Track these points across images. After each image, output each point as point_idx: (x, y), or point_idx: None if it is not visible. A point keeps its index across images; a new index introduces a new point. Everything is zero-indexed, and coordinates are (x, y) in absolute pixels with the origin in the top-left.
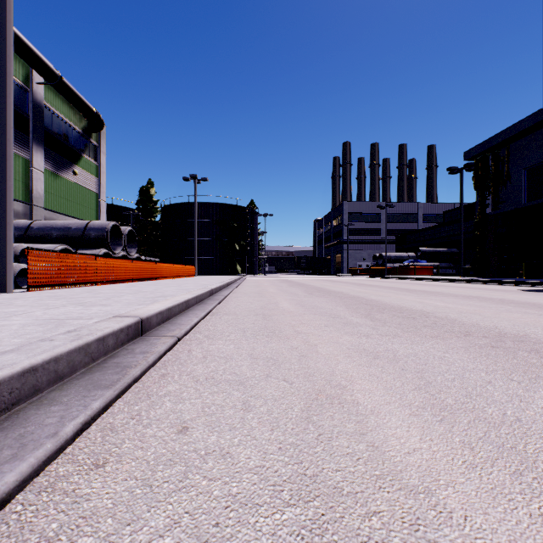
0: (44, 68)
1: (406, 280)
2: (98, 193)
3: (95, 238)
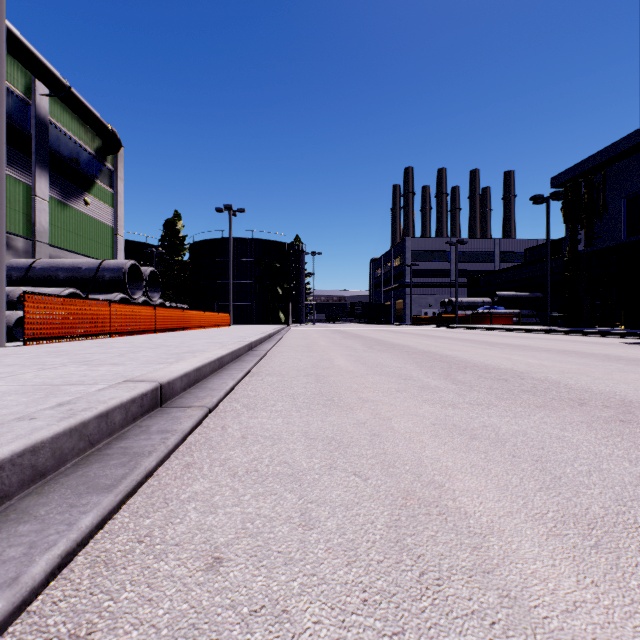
0: (49, 76)
1: (482, 330)
2: (115, 227)
3: (110, 281)
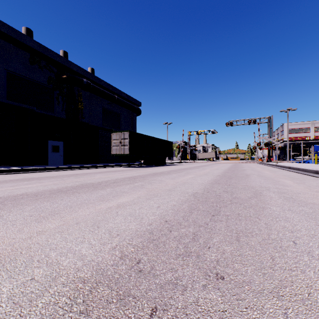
0: None
1: None
2: None
3: None
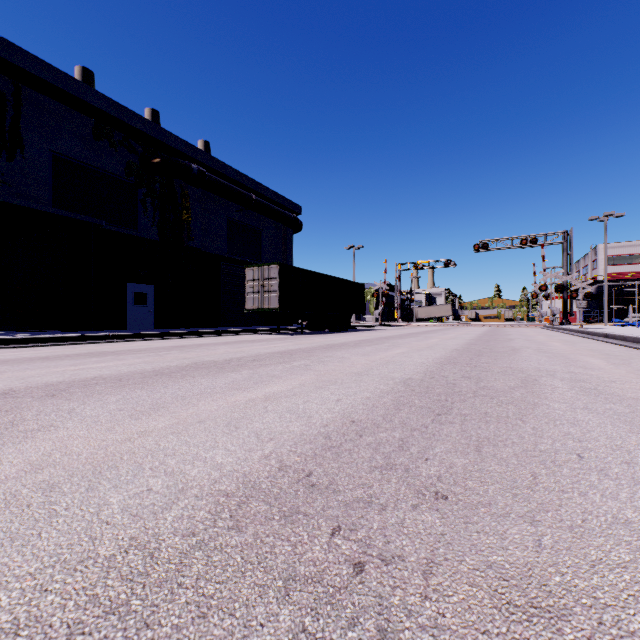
0: None
1: None
2: None
3: None
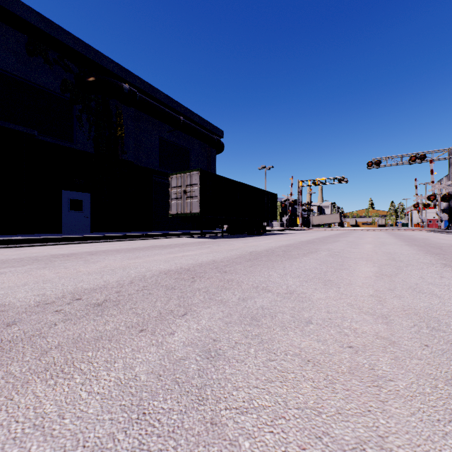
0: None
1: None
2: None
3: None
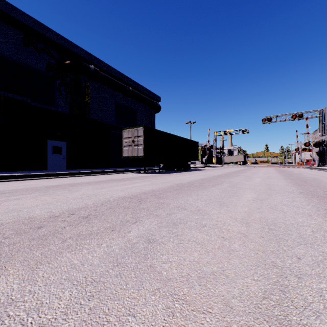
0: None
1: None
2: None
3: None
